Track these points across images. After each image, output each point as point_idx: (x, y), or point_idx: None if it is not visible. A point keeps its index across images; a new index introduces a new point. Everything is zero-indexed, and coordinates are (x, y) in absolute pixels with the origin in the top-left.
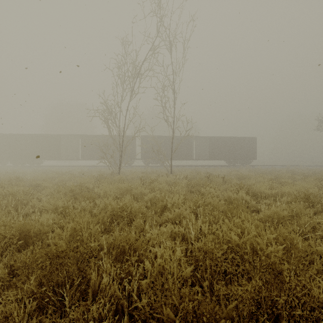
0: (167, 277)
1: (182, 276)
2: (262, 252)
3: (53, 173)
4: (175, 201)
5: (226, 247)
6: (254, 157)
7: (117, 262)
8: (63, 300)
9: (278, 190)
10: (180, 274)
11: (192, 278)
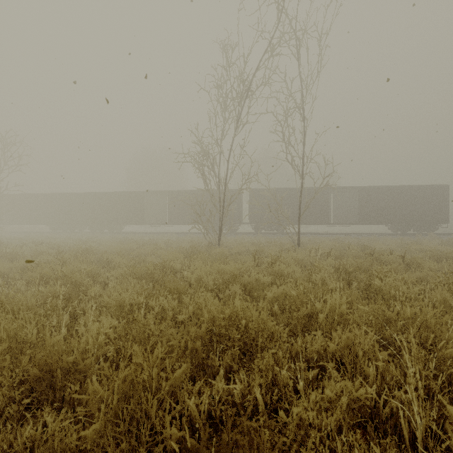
0: None
1: None
2: None
3: (132, 243)
4: (331, 308)
5: None
6: (444, 220)
7: None
8: None
9: None
10: None
11: None
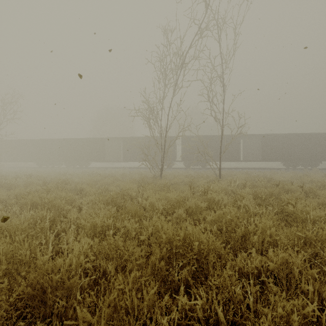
0: None
1: None
2: None
3: (97, 176)
4: (262, 230)
5: None
6: (324, 158)
7: None
8: None
9: None
10: None
11: None
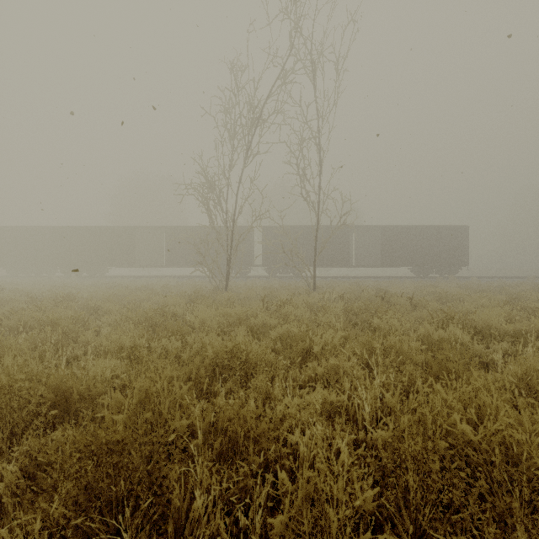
0: (323, 506)
1: (356, 507)
2: (530, 464)
3: (122, 289)
4: (327, 342)
5: (445, 445)
6: (464, 262)
7: (222, 463)
8: (121, 535)
9: (525, 323)
10: (352, 504)
11: (376, 512)
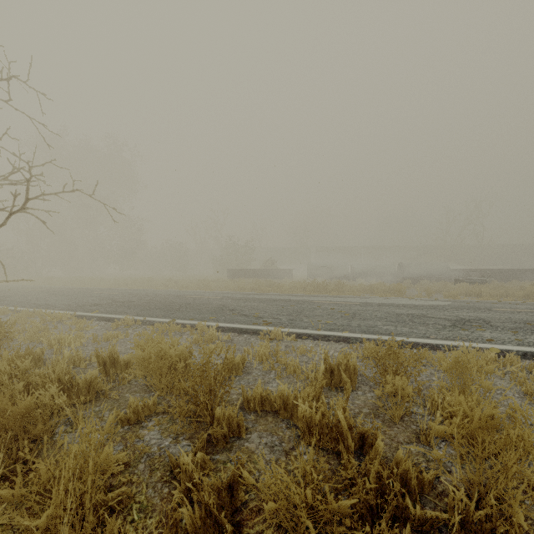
0: None
1: None
2: None
3: None
4: None
5: None
6: None
7: None
8: None
9: None
10: None
11: None
